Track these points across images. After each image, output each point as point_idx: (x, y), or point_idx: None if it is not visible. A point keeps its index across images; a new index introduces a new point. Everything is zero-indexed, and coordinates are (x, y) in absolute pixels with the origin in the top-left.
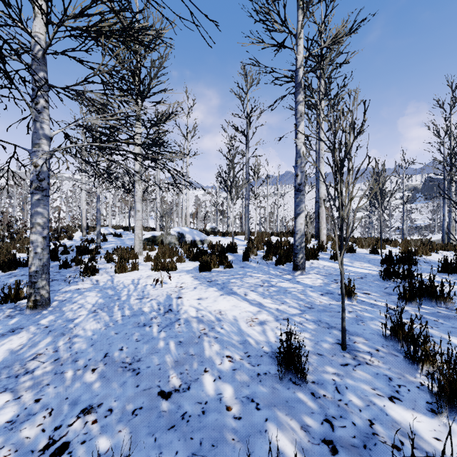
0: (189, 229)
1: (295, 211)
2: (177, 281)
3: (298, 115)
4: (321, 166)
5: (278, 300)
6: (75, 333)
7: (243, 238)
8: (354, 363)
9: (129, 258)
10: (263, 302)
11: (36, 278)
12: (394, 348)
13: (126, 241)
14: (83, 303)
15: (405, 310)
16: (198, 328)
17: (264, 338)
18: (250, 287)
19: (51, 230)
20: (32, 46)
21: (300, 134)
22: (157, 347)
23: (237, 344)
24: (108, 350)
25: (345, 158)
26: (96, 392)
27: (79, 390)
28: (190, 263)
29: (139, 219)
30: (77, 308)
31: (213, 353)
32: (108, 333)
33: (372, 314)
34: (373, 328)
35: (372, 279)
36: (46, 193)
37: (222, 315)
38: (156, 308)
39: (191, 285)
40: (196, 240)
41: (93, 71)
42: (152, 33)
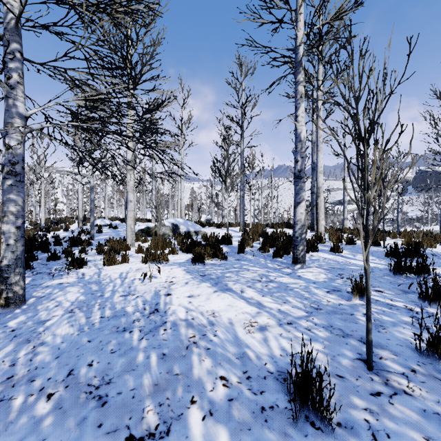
0: (183, 220)
1: (294, 200)
2: (168, 275)
3: (298, 96)
4: (319, 154)
5: (279, 298)
6: (42, 340)
7: (237, 230)
8: (388, 392)
9: (121, 249)
10: (263, 301)
11: (8, 272)
12: (434, 367)
13: (121, 232)
14: (61, 300)
15: (430, 312)
16: (186, 334)
17: (266, 351)
18: (246, 282)
19: (48, 222)
20: (4, 14)
21: (300, 117)
22: (134, 362)
23: (233, 359)
24: (75, 366)
25: (375, 122)
26: (43, 434)
27: (23, 430)
28: (183, 255)
29: (131, 210)
30: (53, 306)
31: (203, 372)
32: (79, 340)
33: (392, 318)
34: (398, 338)
35: (380, 274)
36: (20, 178)
37: (215, 318)
38: (141, 307)
39: (183, 279)
40: (191, 231)
41: (75, 45)
42: (140, 8)
